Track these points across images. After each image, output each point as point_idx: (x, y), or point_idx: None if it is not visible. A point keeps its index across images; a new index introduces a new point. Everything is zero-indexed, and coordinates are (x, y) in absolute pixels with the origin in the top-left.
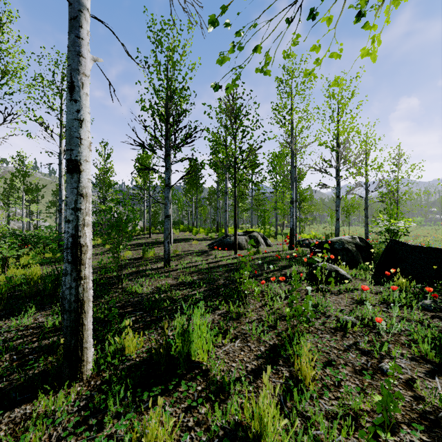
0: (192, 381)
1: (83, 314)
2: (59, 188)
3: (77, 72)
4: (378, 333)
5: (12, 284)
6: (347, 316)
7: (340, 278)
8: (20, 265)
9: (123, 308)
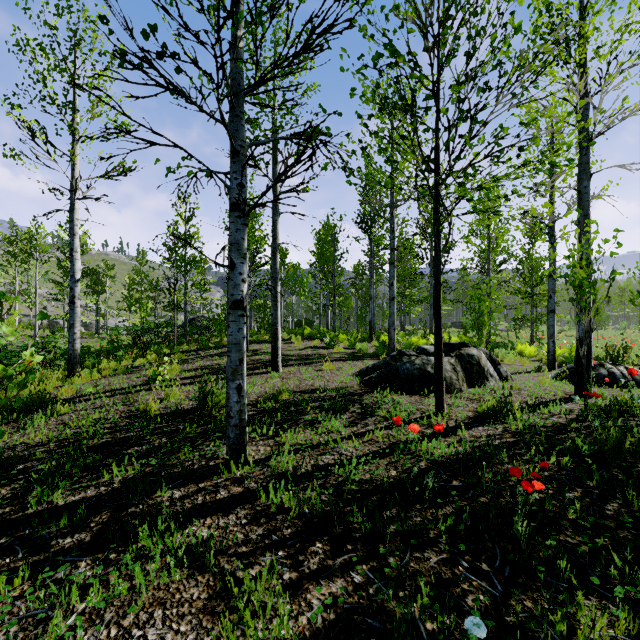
0: None
1: None
2: (70, 258)
3: None
4: None
5: None
6: None
7: None
8: None
9: None
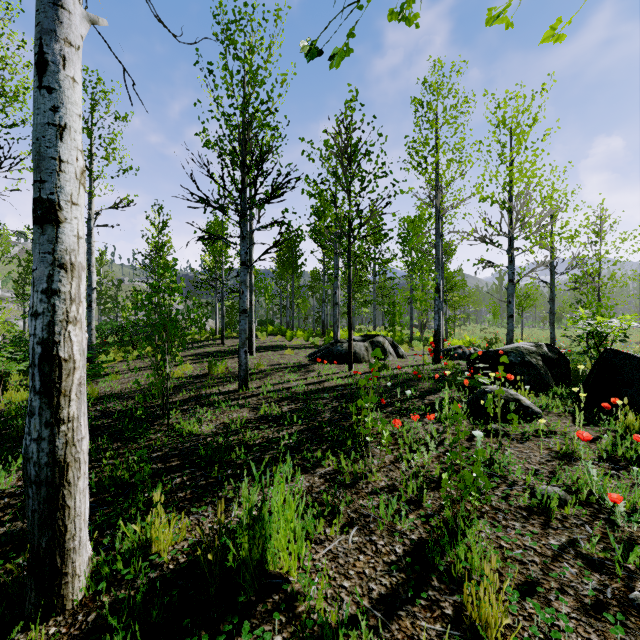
0: (265, 621)
1: (65, 488)
2: (88, 271)
3: (53, 36)
4: (610, 522)
5: (4, 415)
6: (547, 484)
7: (523, 412)
8: (27, 385)
9: (165, 460)
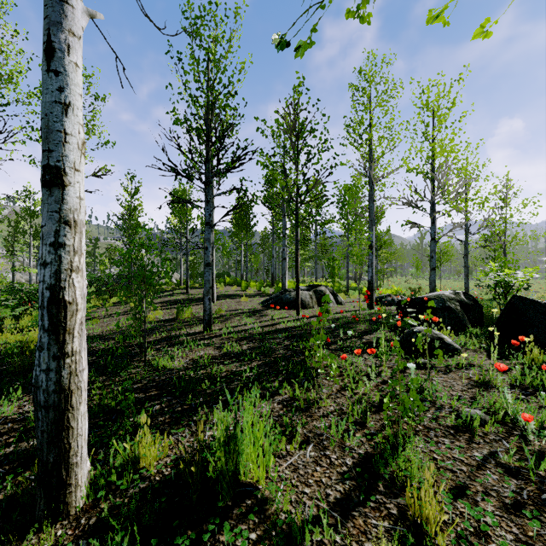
0: (241, 522)
1: (69, 411)
2: None
3: (59, 27)
4: (523, 437)
5: (1, 354)
6: (469, 407)
7: (445, 349)
8: (19, 328)
9: (145, 391)
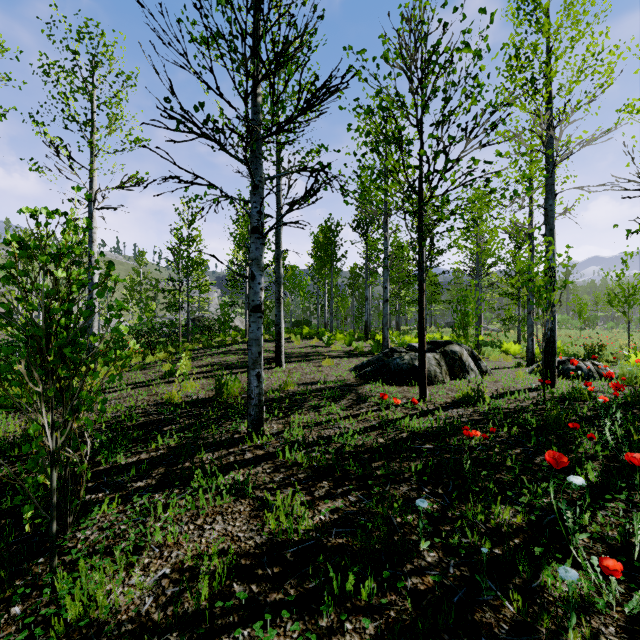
0: None
1: None
2: (89, 263)
3: None
4: None
5: None
6: None
7: None
8: None
9: None
